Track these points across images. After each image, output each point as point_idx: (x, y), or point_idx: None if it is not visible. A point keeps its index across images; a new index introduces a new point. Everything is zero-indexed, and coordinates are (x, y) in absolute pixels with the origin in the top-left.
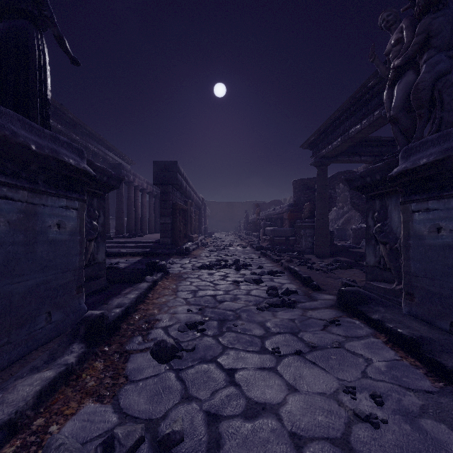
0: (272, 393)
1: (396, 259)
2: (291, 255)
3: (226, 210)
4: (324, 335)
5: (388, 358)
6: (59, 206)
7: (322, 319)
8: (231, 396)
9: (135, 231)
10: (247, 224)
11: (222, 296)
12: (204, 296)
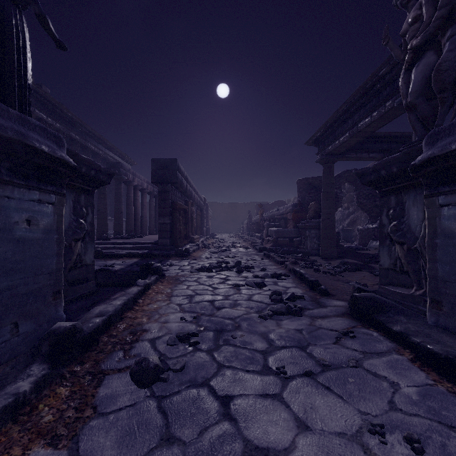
0: (276, 432)
1: (415, 261)
2: (295, 256)
3: (229, 211)
4: (337, 350)
5: (418, 382)
6: (30, 199)
7: (333, 330)
8: (225, 436)
9: (135, 232)
10: (250, 225)
11: (221, 302)
12: (200, 301)
